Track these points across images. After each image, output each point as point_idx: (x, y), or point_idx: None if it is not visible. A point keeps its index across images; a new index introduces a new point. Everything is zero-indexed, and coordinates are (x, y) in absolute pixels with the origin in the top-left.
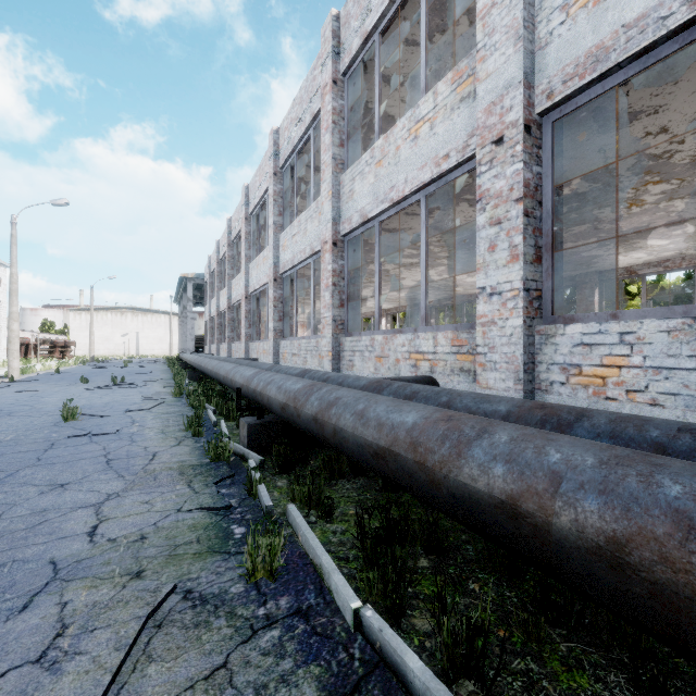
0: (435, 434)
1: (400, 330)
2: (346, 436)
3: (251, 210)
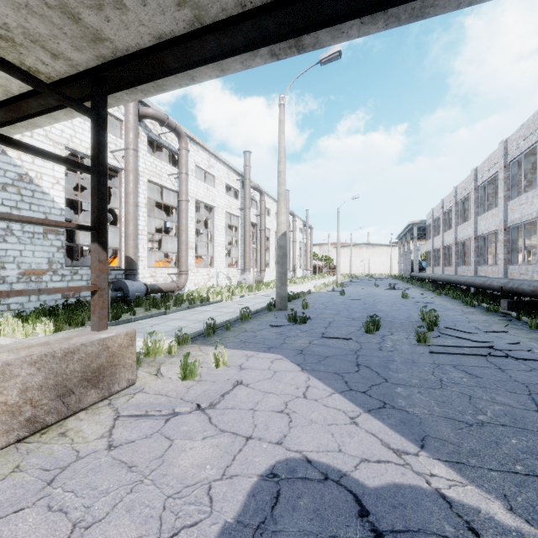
0: None
1: None
2: None
3: (479, 184)
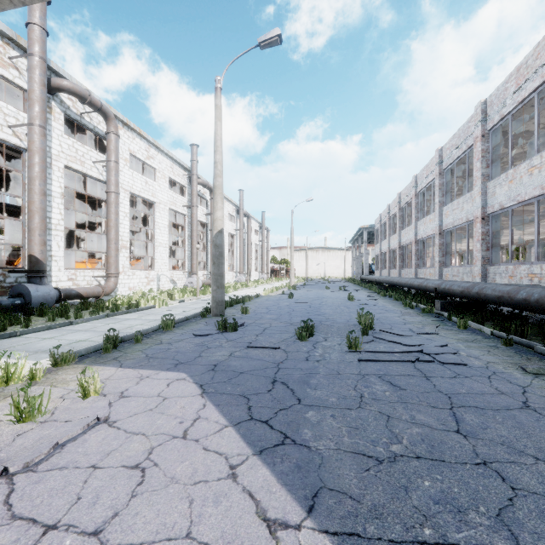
0: (513, 290)
1: (523, 263)
2: (488, 296)
3: (419, 190)
